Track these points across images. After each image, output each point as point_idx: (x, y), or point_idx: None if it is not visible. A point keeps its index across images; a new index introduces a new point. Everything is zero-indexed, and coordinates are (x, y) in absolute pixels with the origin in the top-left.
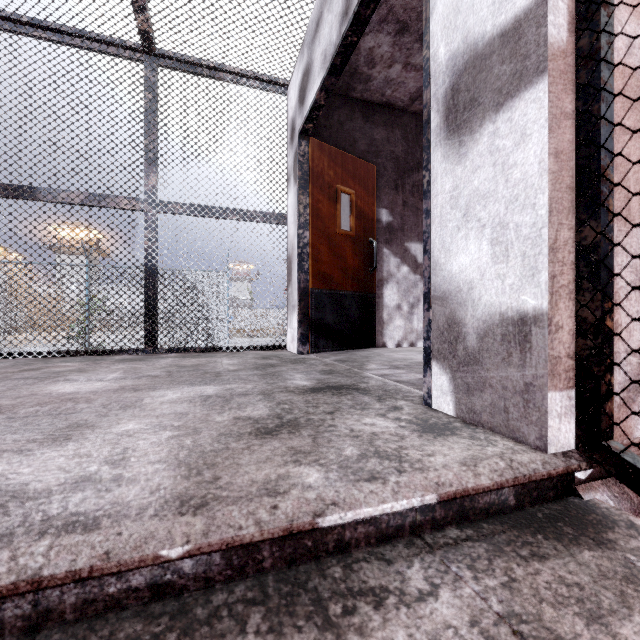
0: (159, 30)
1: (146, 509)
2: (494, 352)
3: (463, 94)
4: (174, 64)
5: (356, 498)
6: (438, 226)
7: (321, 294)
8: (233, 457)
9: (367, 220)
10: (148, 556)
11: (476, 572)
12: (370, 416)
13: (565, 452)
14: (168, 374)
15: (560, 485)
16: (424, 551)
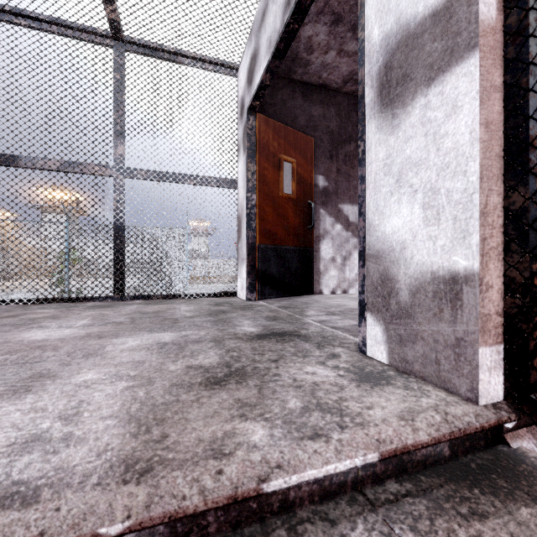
0: (125, 19)
1: (90, 476)
2: (426, 307)
3: (396, 71)
4: (139, 49)
5: (300, 459)
6: (372, 191)
7: (267, 249)
8: (182, 411)
9: (306, 185)
10: (85, 535)
11: (419, 535)
12: (311, 364)
13: (495, 403)
14: (131, 321)
15: (490, 434)
16: (366, 509)
